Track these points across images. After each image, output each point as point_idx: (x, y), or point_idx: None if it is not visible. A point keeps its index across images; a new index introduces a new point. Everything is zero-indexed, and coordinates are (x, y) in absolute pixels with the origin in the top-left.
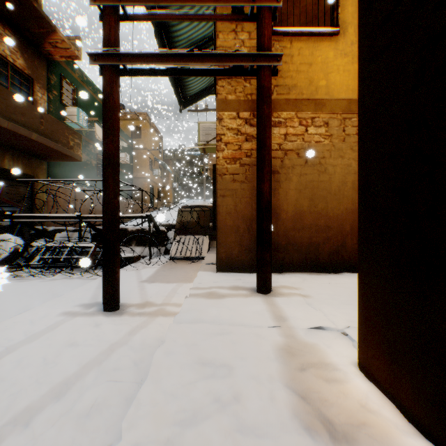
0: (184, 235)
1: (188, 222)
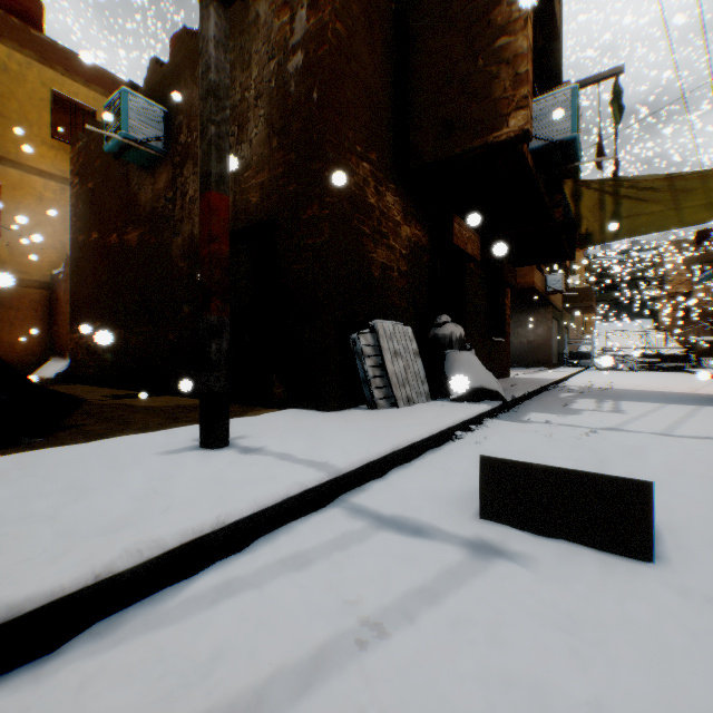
0: (703, 357)
1: (701, 350)
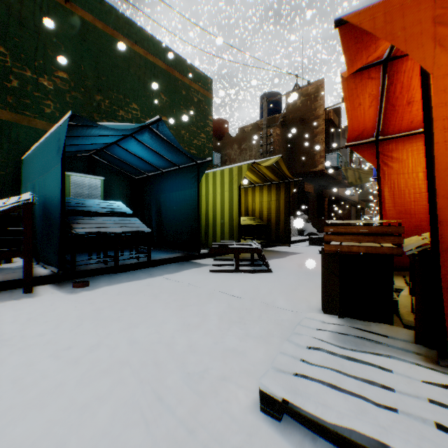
0: None
1: None
